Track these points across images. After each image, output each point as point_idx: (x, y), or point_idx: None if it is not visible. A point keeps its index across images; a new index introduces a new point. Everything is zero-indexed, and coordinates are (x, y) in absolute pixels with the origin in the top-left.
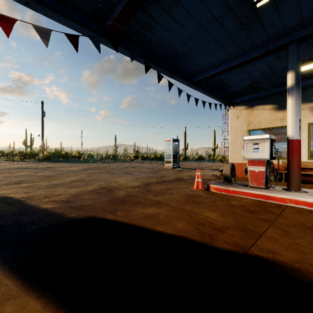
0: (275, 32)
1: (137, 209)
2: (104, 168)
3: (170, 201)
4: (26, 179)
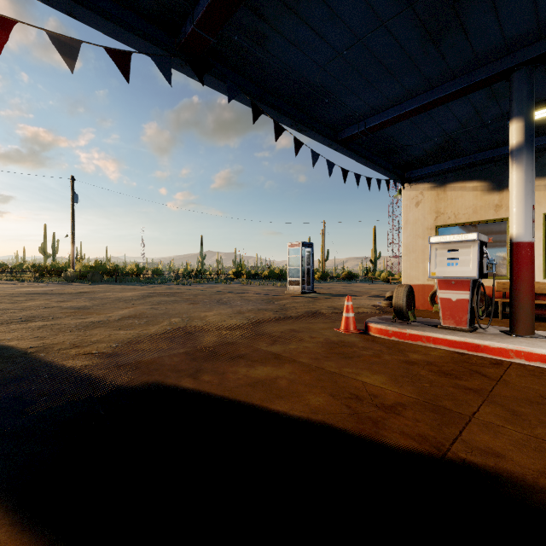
0: (489, 48)
1: (238, 368)
2: (181, 294)
3: (298, 353)
4: (41, 314)
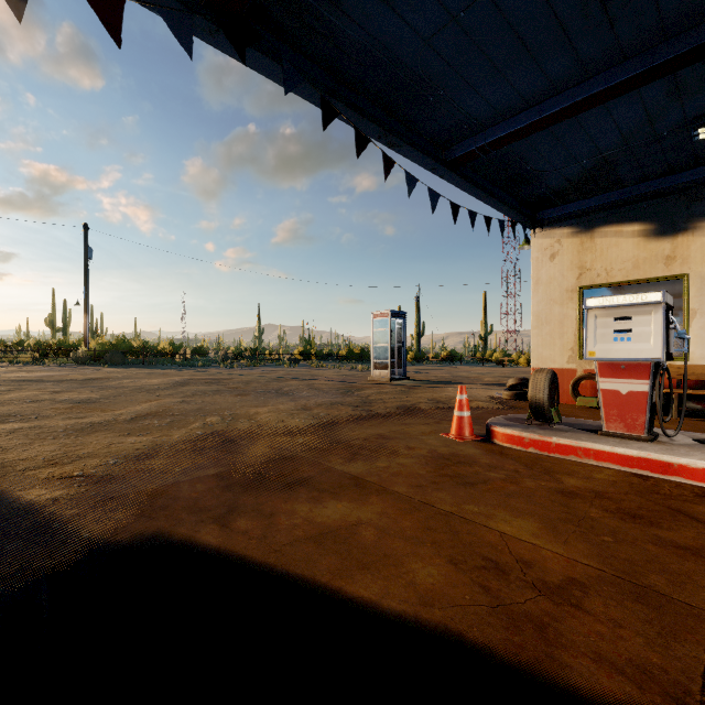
0: (683, 7)
1: (296, 504)
2: (227, 381)
3: (391, 477)
4: (23, 411)
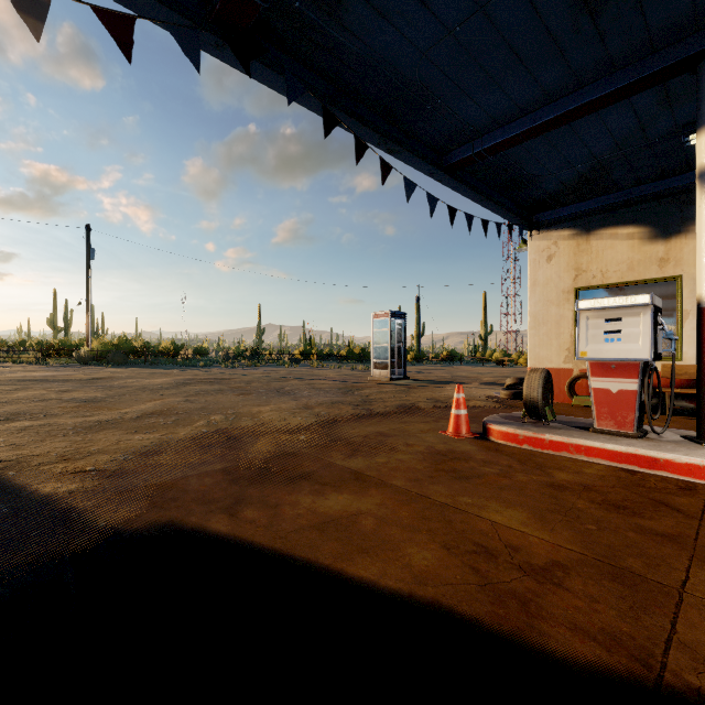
0: (669, 21)
1: (299, 496)
2: (229, 380)
3: (389, 471)
4: (31, 409)
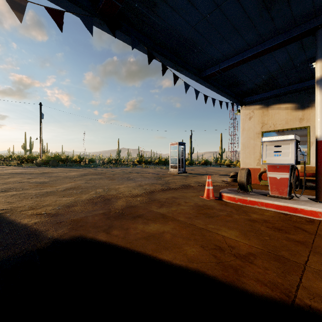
0: (303, 13)
1: (137, 225)
2: (105, 173)
3: (177, 214)
4: (16, 186)
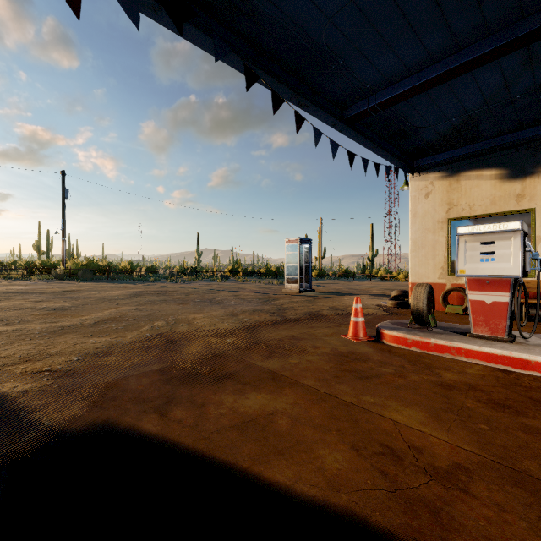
0: None
1: (223, 395)
2: (172, 292)
3: (301, 371)
4: (9, 316)
